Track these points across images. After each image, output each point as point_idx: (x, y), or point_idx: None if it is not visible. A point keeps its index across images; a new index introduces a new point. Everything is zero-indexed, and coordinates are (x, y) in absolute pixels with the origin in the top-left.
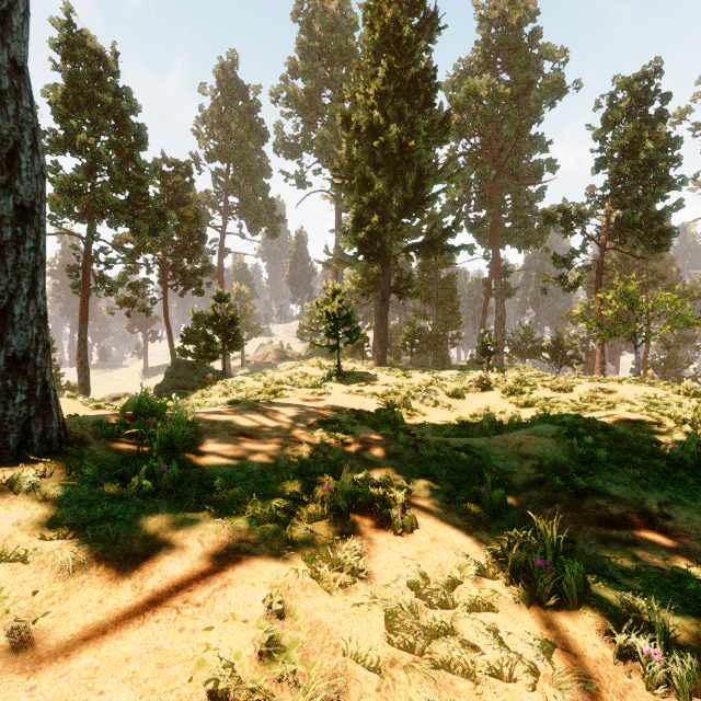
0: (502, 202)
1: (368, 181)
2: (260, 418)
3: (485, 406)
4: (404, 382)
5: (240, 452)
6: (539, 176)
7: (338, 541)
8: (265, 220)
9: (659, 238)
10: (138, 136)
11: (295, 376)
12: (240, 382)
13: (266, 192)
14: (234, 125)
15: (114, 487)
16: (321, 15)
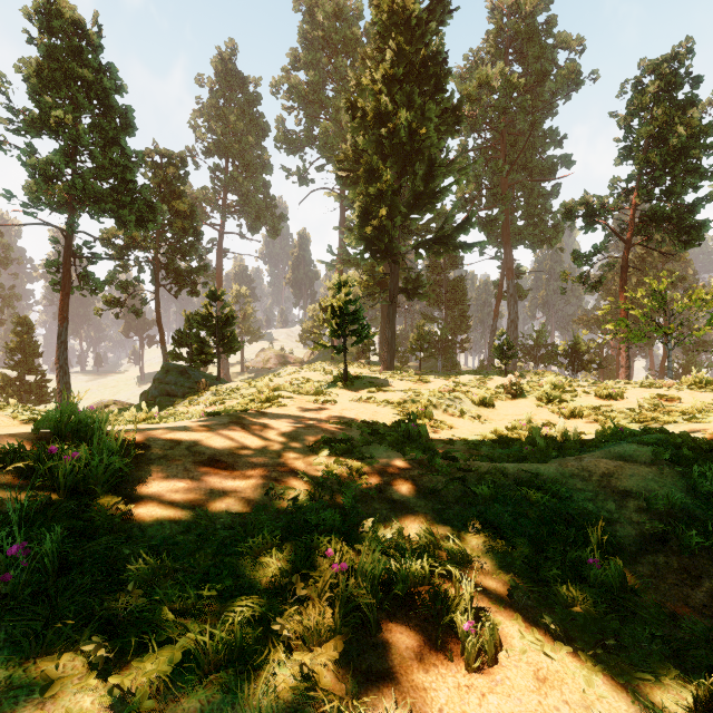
0: (515, 198)
1: (375, 172)
2: (243, 436)
3: (526, 417)
4: (421, 388)
5: (201, 495)
6: (553, 172)
7: (365, 702)
8: (266, 219)
9: (690, 232)
10: (124, 118)
11: (296, 381)
12: (235, 388)
13: (267, 189)
14: (233, 118)
15: None
16: (324, 4)
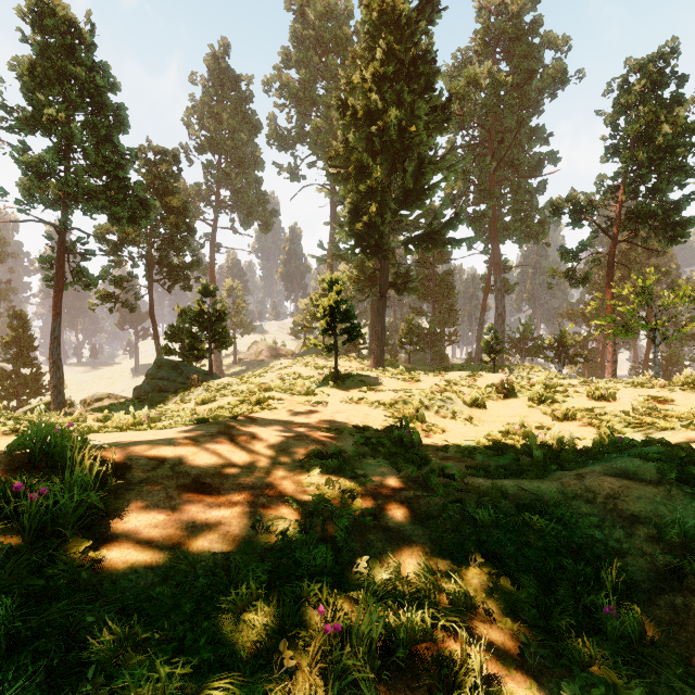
0: (502, 195)
1: (366, 169)
2: (231, 450)
3: (520, 421)
4: (412, 387)
5: (183, 530)
6: (540, 169)
7: None
8: (258, 214)
9: (676, 229)
10: (117, 116)
11: (287, 377)
12: (226, 384)
13: (259, 185)
14: (226, 115)
15: None
16: (315, 3)
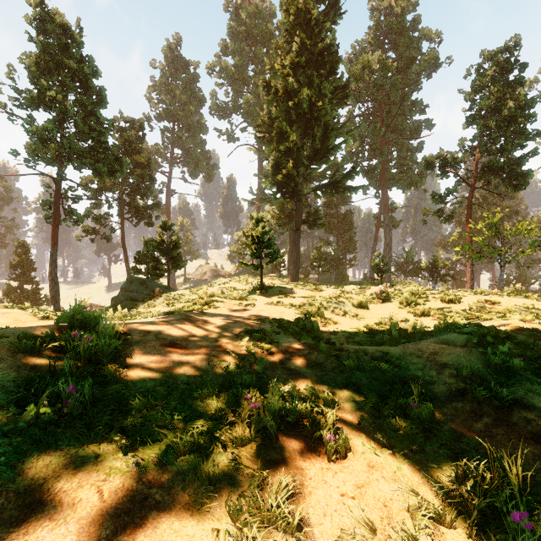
0: (389, 152)
1: (284, 134)
2: (191, 328)
3: (389, 316)
4: (317, 295)
5: (167, 364)
6: (418, 133)
7: (267, 473)
8: (203, 167)
9: (518, 179)
10: (99, 96)
11: (225, 290)
12: (181, 295)
13: (204, 145)
14: (178, 92)
15: (8, 417)
16: (247, 6)
